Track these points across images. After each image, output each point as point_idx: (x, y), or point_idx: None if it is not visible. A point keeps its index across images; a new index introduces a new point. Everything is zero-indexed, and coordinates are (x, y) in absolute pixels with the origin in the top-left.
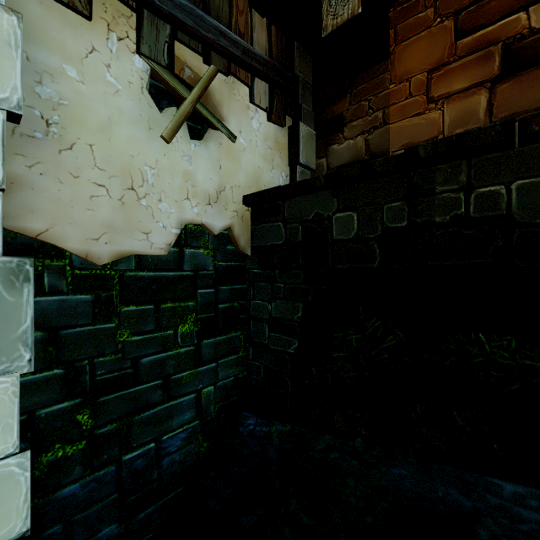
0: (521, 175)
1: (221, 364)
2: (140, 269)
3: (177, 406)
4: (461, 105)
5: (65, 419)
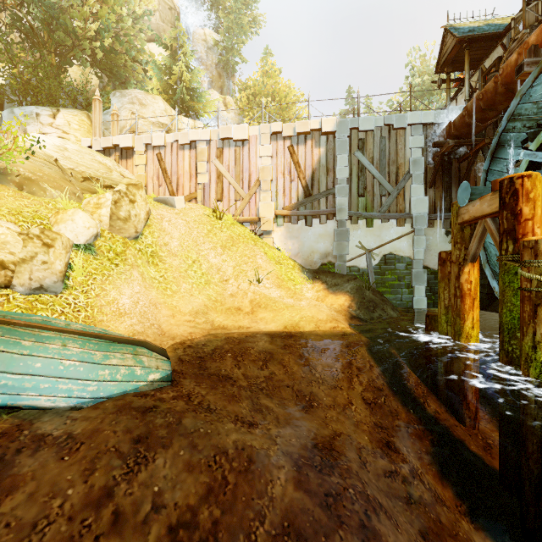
0: None
1: None
2: None
3: None
4: None
5: (429, 296)
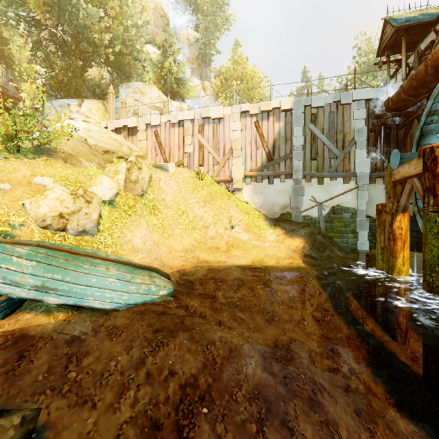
0: None
1: None
2: None
3: None
4: None
5: (371, 240)
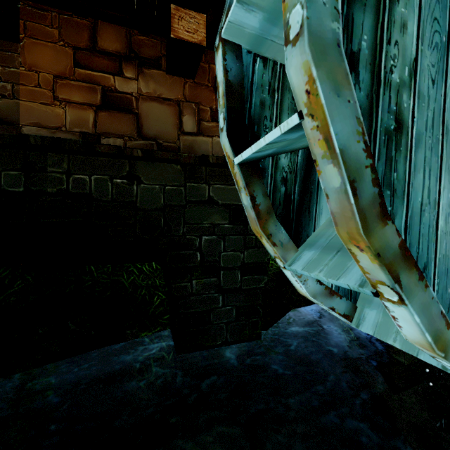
0: (97, 173)
1: None
2: None
3: None
4: (78, 113)
5: None
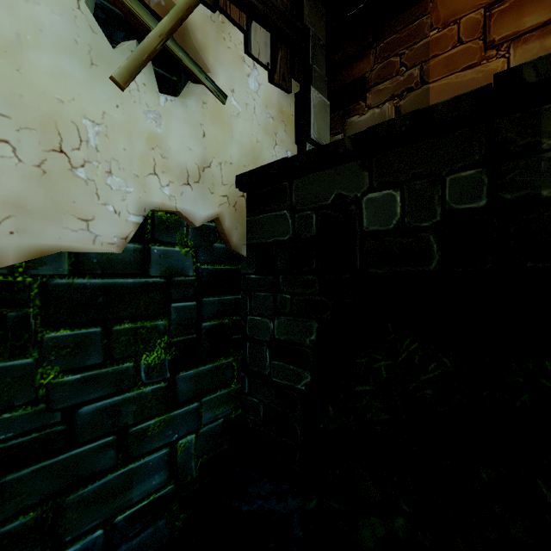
0: None
1: (206, 402)
2: (78, 274)
3: (140, 469)
4: (537, 47)
5: None
